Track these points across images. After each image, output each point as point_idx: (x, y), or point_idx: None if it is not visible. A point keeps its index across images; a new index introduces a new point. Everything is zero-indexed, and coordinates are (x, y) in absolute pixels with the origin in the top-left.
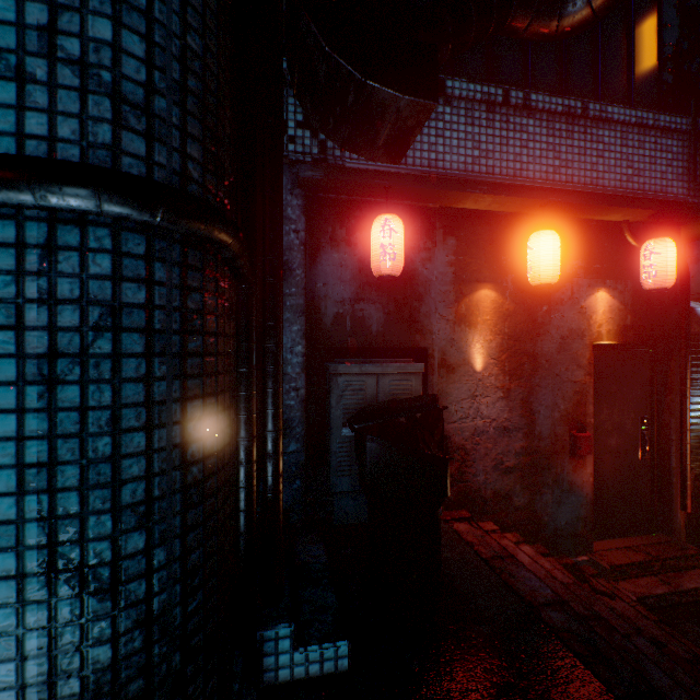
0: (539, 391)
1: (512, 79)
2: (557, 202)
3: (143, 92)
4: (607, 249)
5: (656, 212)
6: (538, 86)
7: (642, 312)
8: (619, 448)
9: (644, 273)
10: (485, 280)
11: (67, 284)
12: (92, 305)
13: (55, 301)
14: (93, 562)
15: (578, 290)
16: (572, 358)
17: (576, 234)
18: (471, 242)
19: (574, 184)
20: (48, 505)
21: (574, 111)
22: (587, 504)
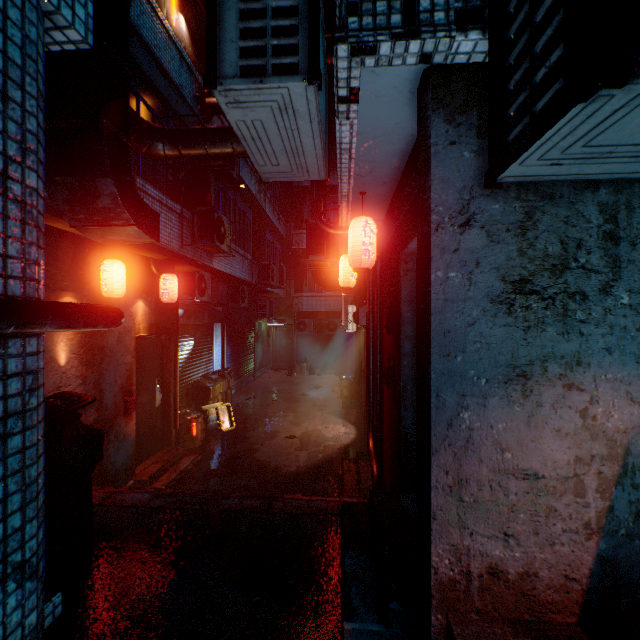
0: (107, 373)
1: None
2: None
3: (42, 219)
4: (144, 274)
5: (170, 258)
6: None
7: (160, 315)
8: (147, 402)
9: (164, 293)
10: (69, 289)
11: (14, 363)
12: (28, 375)
13: (7, 376)
14: (29, 556)
15: (129, 300)
16: (126, 347)
17: (128, 261)
18: (58, 256)
19: None
20: (3, 530)
21: None
22: (134, 445)
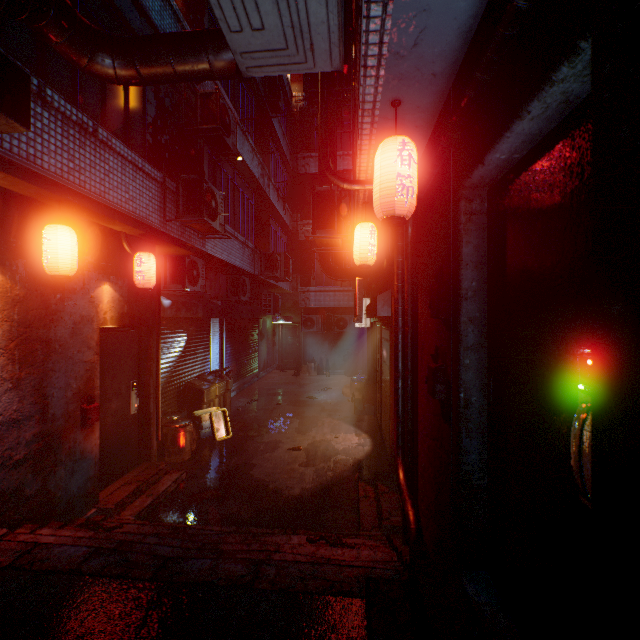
0: (54, 374)
1: (24, 57)
2: (75, 203)
3: None
4: (112, 251)
5: (145, 233)
6: (53, 83)
7: (135, 303)
8: (119, 409)
9: (138, 276)
10: None
11: None
12: None
13: None
14: None
15: (89, 282)
16: (84, 341)
17: (88, 233)
18: None
19: (87, 190)
20: None
21: (88, 127)
22: (97, 464)
